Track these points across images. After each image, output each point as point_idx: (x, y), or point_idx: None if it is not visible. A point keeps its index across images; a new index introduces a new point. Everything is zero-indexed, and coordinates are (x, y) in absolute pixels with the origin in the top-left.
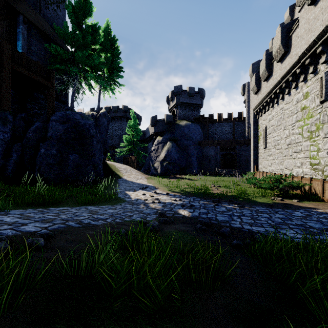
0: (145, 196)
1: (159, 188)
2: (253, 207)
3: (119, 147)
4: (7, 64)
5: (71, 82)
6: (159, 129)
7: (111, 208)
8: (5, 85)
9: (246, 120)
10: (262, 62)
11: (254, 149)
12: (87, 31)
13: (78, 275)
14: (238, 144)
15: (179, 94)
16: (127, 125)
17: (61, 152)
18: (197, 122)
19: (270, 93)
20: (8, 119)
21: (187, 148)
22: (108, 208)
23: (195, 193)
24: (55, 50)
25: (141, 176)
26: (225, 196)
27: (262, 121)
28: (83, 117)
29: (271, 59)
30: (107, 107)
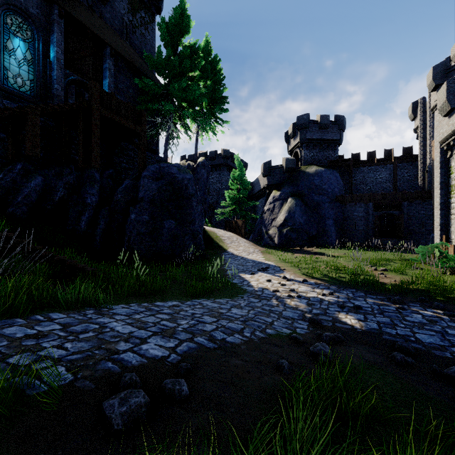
0: (272, 284)
1: (286, 269)
2: None
3: (218, 206)
4: (96, 110)
5: (164, 125)
6: (274, 181)
7: (234, 306)
8: (94, 136)
9: (420, 159)
10: None
11: (442, 208)
12: (185, 53)
13: None
14: (405, 199)
15: (304, 126)
16: (228, 176)
17: (154, 218)
18: (333, 166)
19: None
20: (96, 178)
21: (319, 207)
22: (231, 306)
23: (349, 282)
24: (146, 85)
25: (253, 249)
26: (407, 290)
27: None
28: (181, 170)
29: None
30: (202, 153)
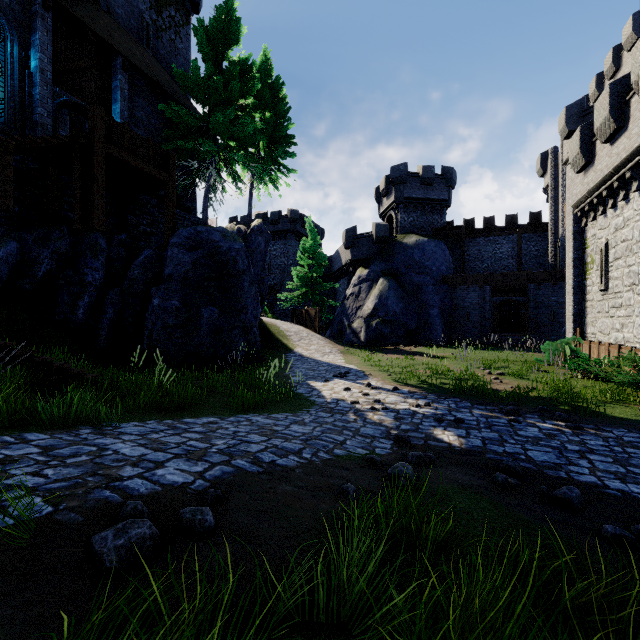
0: (351, 393)
1: (372, 375)
2: (605, 429)
3: (282, 289)
4: (100, 147)
5: (203, 172)
6: (360, 254)
7: (295, 422)
8: (98, 185)
9: (550, 228)
10: (601, 102)
11: (575, 293)
12: (233, 72)
13: (312, 621)
14: (531, 282)
15: (401, 181)
16: (297, 248)
17: (187, 304)
18: (440, 236)
19: (620, 168)
20: (101, 246)
21: (421, 291)
22: (290, 422)
23: (454, 389)
24: (176, 114)
25: (329, 348)
26: (525, 399)
27: (595, 230)
28: (226, 237)
29: (625, 93)
30: (260, 214)
